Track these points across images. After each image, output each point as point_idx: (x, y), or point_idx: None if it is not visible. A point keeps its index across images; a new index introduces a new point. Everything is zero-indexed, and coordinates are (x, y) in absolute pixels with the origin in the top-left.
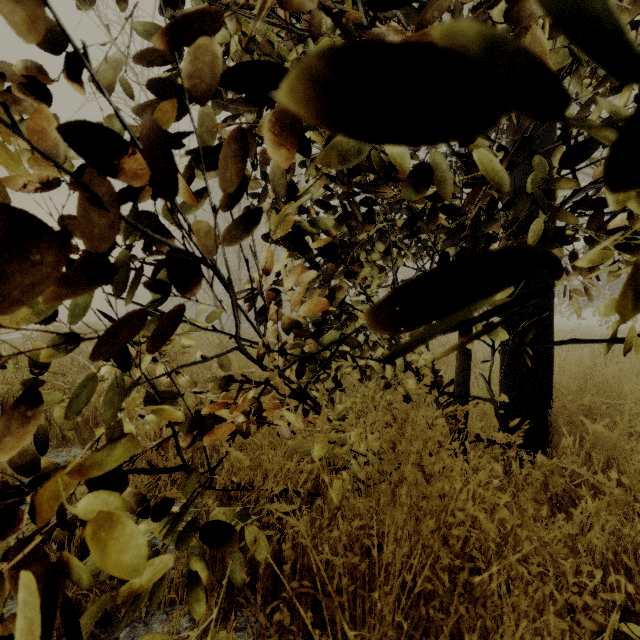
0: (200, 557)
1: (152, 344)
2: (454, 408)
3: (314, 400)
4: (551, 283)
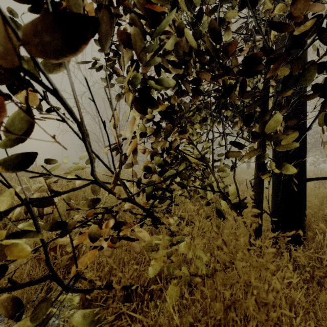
0: None
1: None
2: (276, 234)
3: (157, 218)
4: (305, 139)
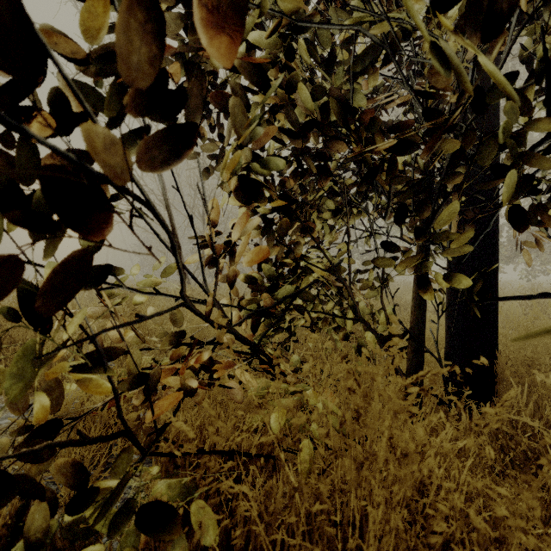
0: (134, 549)
1: (46, 303)
2: (425, 372)
3: (268, 357)
4: (496, 239)
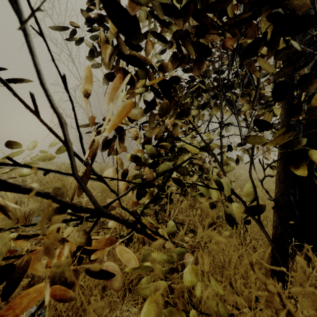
0: None
1: None
2: None
3: (148, 234)
4: None
